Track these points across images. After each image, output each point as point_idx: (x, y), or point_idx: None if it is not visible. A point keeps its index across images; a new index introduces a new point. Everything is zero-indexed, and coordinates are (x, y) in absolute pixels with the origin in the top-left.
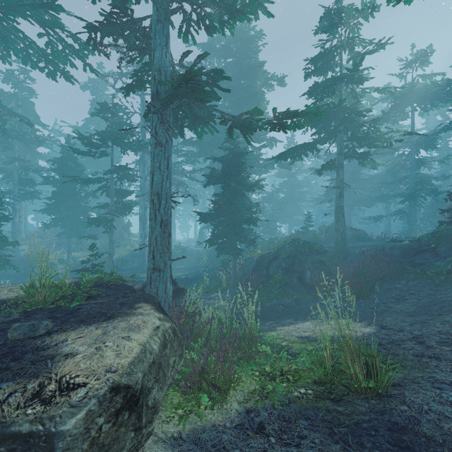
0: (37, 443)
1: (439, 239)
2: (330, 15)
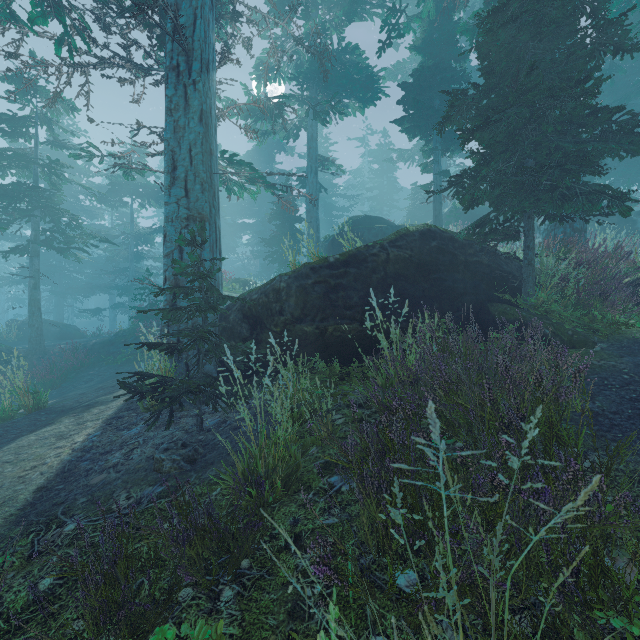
0: None
1: (130, 332)
2: (21, 80)
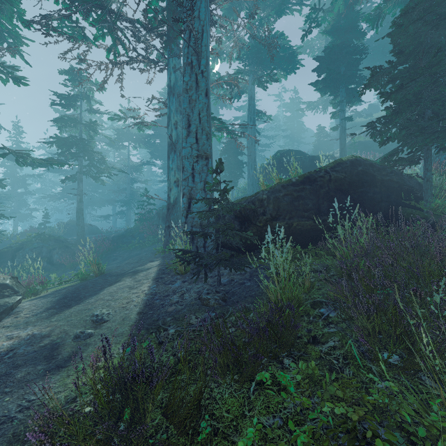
0: (1, 285)
1: (135, 229)
2: (73, 73)
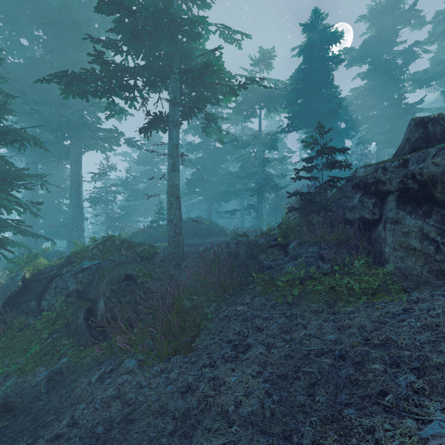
0: None
1: (287, 232)
2: None
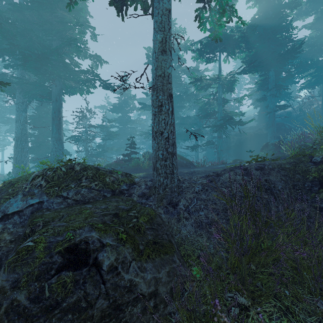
0: None
1: None
2: None
